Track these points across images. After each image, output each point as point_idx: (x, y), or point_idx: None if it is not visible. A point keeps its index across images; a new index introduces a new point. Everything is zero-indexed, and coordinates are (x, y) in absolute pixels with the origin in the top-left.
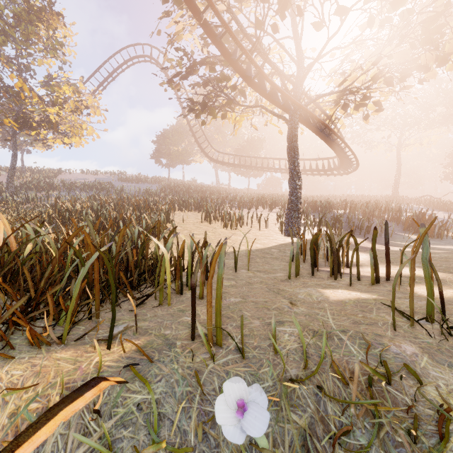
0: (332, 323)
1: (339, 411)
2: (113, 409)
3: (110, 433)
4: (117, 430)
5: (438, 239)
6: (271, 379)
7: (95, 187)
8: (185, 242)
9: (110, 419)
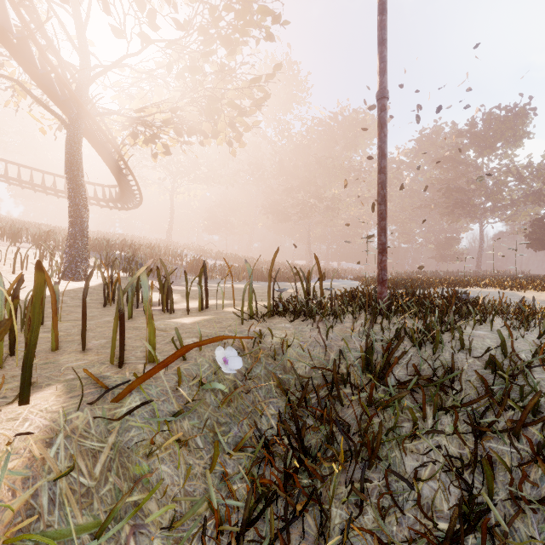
0: (210, 331)
1: (244, 364)
2: (108, 426)
3: (119, 441)
4: (123, 437)
5: (211, 280)
6: (207, 363)
7: None
8: None
9: (110, 433)
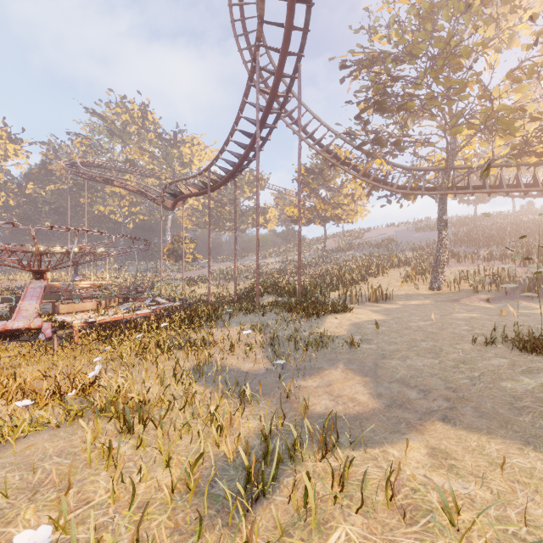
0: None
1: None
2: None
3: None
4: None
5: None
6: None
7: (378, 245)
8: (308, 287)
9: None
